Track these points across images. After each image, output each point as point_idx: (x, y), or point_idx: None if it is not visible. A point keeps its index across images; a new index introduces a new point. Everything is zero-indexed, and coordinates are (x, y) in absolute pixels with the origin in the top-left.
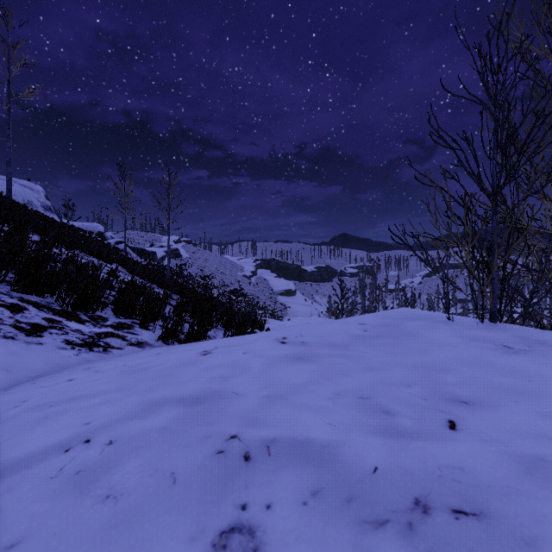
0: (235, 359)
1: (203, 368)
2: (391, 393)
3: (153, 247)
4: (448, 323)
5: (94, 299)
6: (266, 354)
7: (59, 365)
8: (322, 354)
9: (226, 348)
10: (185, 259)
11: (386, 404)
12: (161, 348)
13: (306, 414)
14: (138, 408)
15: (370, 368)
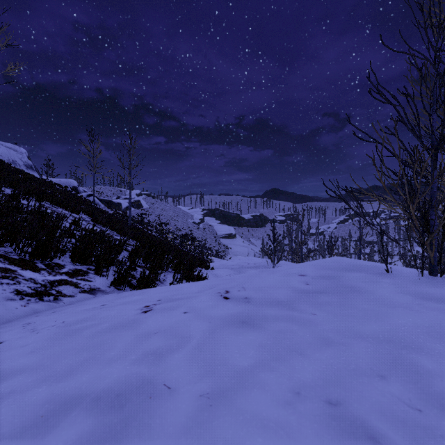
0: (174, 321)
1: (138, 335)
2: (366, 394)
3: (119, 199)
4: (387, 276)
5: (51, 248)
6: (208, 315)
7: (3, 318)
8: (267, 315)
9: (168, 302)
10: (146, 209)
11: (369, 421)
12: (111, 294)
13: (260, 442)
14: (37, 414)
15: (326, 341)
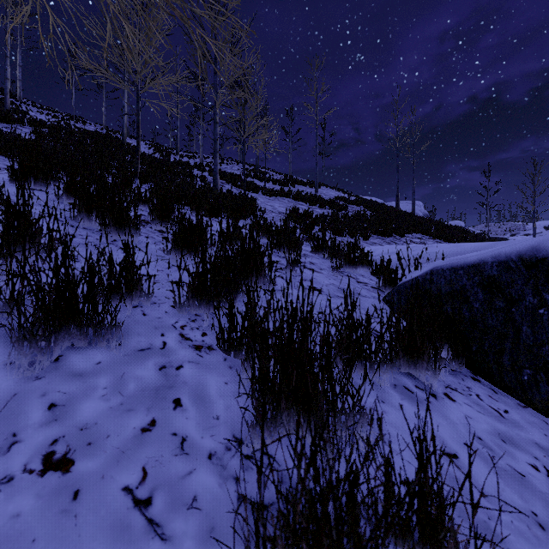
0: None
1: None
2: None
3: (515, 236)
4: None
5: None
6: None
7: None
8: None
9: None
10: None
11: None
12: None
13: None
14: None
15: None
